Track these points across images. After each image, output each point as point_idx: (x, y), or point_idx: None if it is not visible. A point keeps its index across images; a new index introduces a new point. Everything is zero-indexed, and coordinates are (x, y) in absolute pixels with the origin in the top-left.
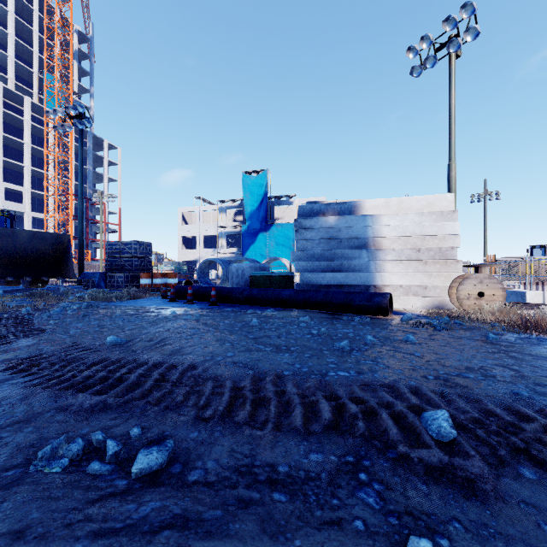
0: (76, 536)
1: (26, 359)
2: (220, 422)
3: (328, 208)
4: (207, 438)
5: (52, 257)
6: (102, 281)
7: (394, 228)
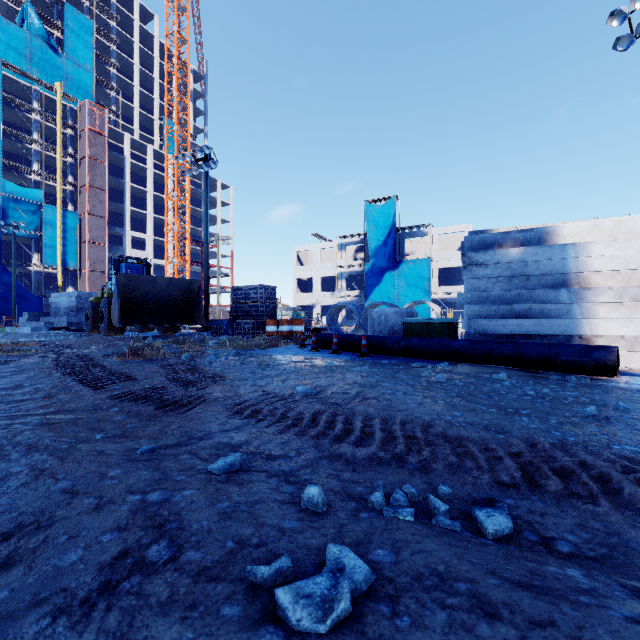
0: (557, 588)
1: (237, 405)
2: (528, 491)
3: (506, 237)
4: (530, 506)
5: (184, 304)
6: (229, 328)
7: (610, 259)
